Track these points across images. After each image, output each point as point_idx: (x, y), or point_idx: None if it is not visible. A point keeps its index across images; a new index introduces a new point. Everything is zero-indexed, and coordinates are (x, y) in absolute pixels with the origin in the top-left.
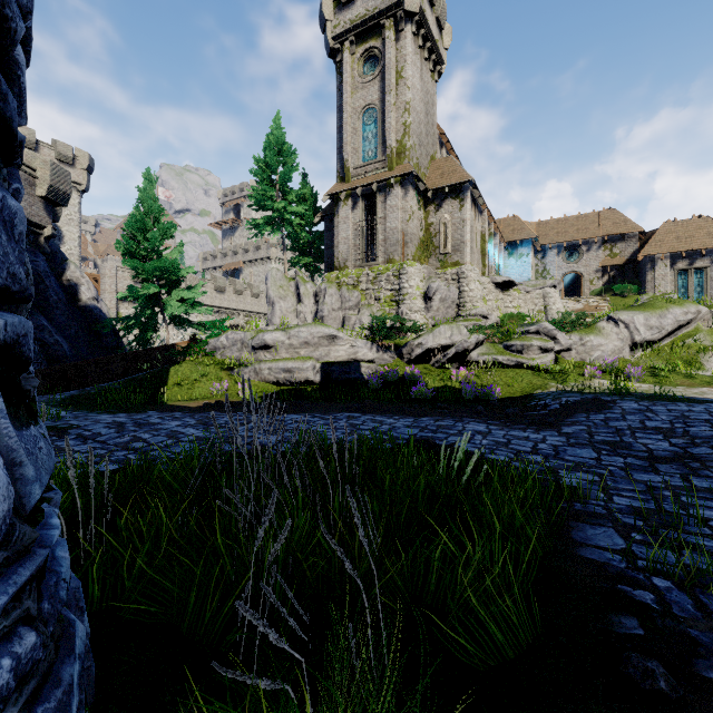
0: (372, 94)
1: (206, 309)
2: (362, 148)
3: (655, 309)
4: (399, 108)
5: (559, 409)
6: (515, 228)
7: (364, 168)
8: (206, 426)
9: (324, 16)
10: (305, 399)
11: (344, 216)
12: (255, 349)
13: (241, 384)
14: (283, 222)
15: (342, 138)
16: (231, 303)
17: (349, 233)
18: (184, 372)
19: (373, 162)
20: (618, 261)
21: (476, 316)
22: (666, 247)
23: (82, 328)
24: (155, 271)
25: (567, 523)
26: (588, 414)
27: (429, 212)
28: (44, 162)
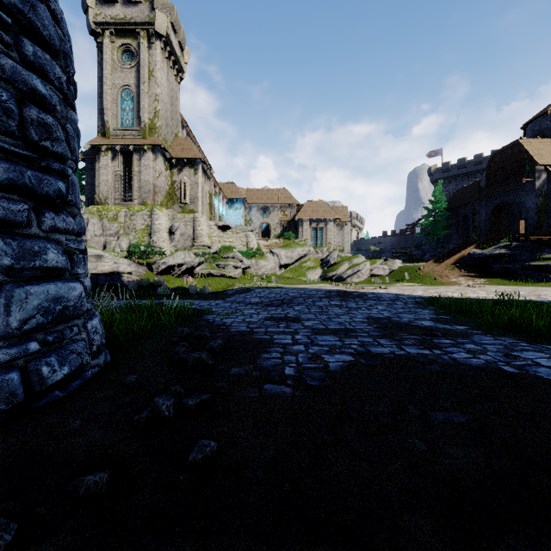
0: (129, 78)
1: None
2: (121, 116)
3: (290, 248)
4: (151, 96)
5: (231, 293)
6: (233, 191)
7: (123, 132)
8: None
9: (86, 2)
10: None
11: (105, 164)
12: None
13: None
14: None
15: (103, 103)
16: None
17: (109, 177)
18: None
19: (130, 129)
20: (288, 219)
21: (204, 247)
22: (308, 215)
23: None
24: None
25: (204, 315)
26: (240, 294)
27: (173, 173)
28: None
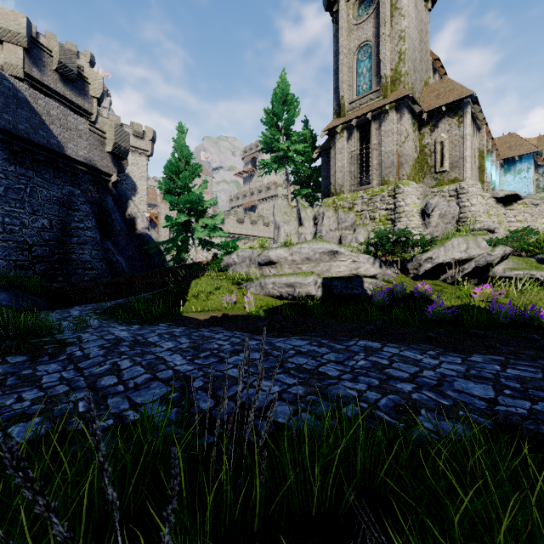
0: (366, 32)
1: (224, 232)
2: (357, 84)
3: None
4: (393, 38)
5: None
6: (512, 145)
7: (359, 101)
8: (197, 351)
9: None
10: (307, 314)
11: (340, 147)
12: (261, 265)
13: (248, 297)
14: (287, 160)
15: (338, 79)
16: (248, 231)
17: (344, 162)
18: (202, 285)
19: (368, 93)
20: None
21: (480, 231)
22: None
23: (137, 250)
24: (186, 203)
25: None
26: None
27: (423, 133)
28: (110, 126)
